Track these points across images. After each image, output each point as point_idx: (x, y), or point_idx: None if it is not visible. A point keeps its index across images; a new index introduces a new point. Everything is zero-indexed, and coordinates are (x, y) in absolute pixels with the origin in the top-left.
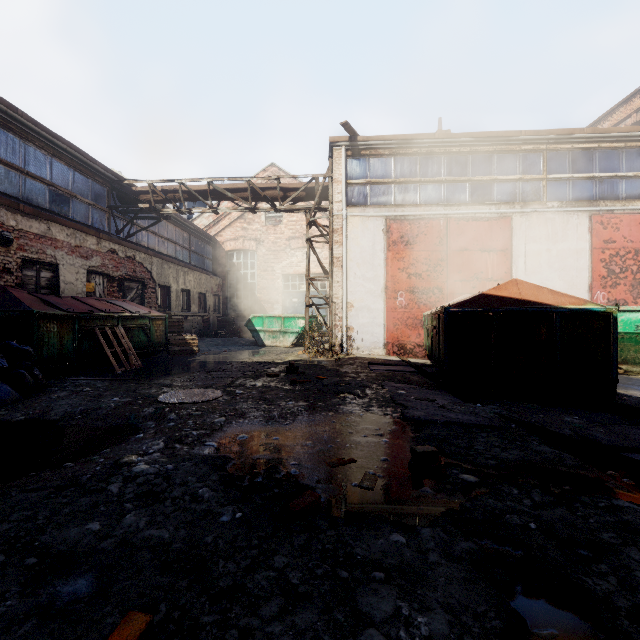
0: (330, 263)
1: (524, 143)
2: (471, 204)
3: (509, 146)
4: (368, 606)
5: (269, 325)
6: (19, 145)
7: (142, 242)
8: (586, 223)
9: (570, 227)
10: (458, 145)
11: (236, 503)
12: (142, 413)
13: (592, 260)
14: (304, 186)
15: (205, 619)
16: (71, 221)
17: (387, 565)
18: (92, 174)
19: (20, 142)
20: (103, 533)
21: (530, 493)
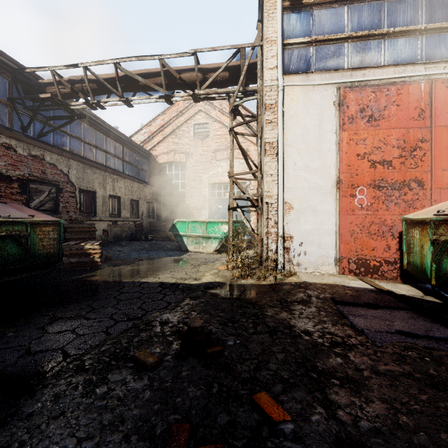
0: (259, 154)
1: None
2: None
3: None
4: None
5: (192, 230)
6: None
7: (62, 145)
8: None
9: None
10: None
11: None
12: None
13: None
14: (227, 62)
15: None
16: None
17: None
18: None
19: None
20: None
21: None
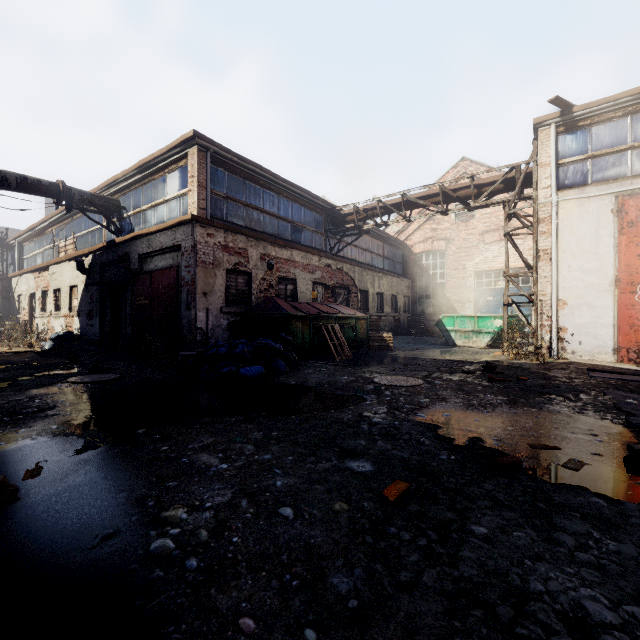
0: (534, 257)
1: None
2: None
3: None
4: (561, 523)
5: (460, 325)
6: (276, 199)
7: (347, 255)
8: None
9: None
10: None
11: (449, 451)
12: (365, 388)
13: None
14: (501, 178)
15: (440, 496)
16: (303, 246)
17: (584, 512)
18: (315, 208)
19: (276, 196)
20: (367, 447)
21: None
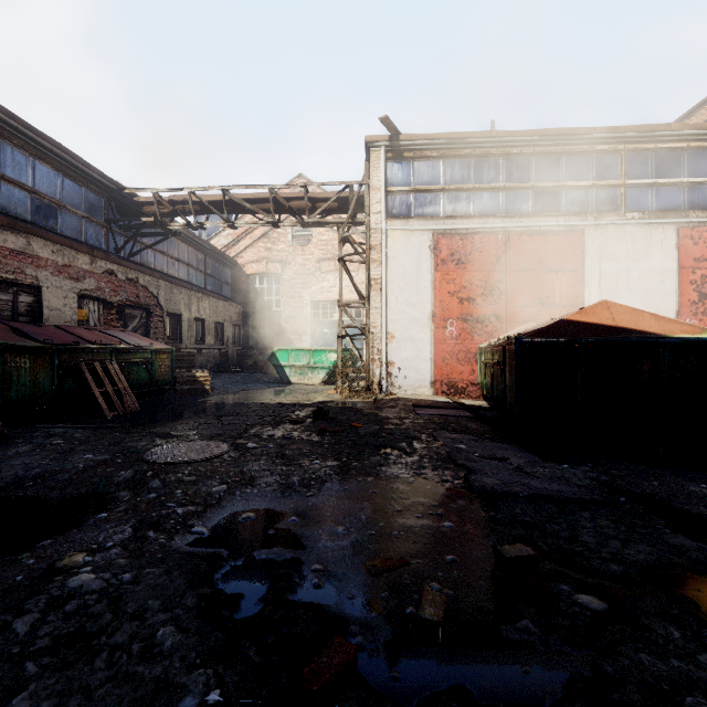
0: (367, 286)
1: (598, 142)
2: (535, 215)
3: (580, 146)
4: None
5: (296, 359)
6: None
7: (147, 263)
8: (673, 238)
9: (654, 242)
10: (519, 145)
11: (215, 662)
12: (116, 478)
13: (680, 282)
14: (336, 195)
15: None
16: (59, 236)
17: None
18: (85, 181)
19: None
20: None
21: (703, 639)
